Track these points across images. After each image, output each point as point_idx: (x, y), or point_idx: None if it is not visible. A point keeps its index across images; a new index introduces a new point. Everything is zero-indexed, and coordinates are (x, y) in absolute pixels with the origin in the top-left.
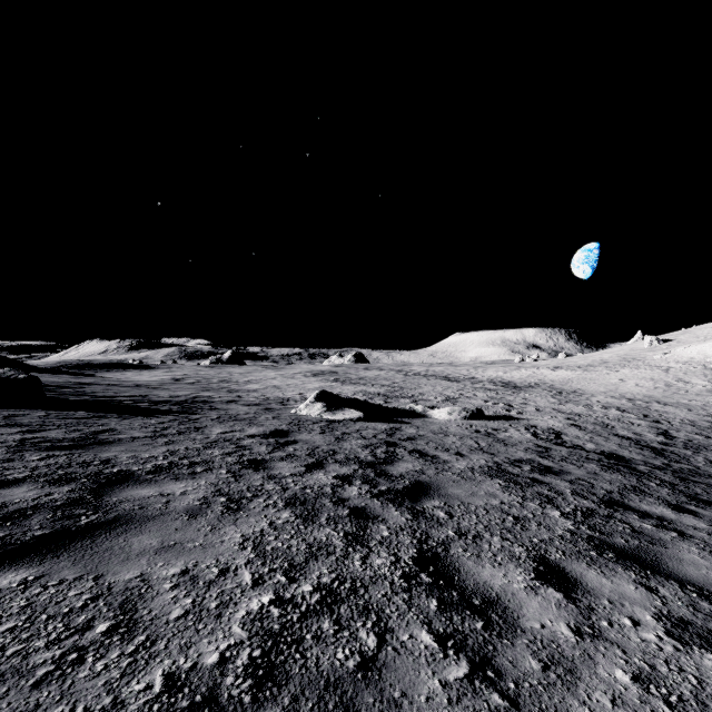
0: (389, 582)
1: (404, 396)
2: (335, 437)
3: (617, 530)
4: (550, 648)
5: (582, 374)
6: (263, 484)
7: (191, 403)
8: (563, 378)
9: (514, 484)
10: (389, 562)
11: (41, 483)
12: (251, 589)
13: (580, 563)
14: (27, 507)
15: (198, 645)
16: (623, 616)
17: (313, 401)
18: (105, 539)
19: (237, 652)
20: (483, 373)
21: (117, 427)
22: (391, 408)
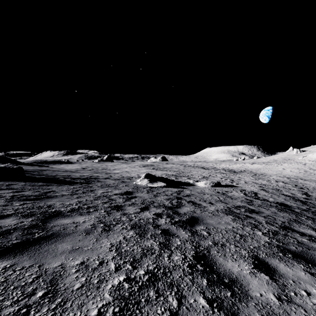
0: (182, 269)
1: (184, 176)
2: (153, 195)
3: (290, 242)
4: (266, 308)
5: (265, 166)
6: (120, 217)
7: (89, 179)
8: (256, 168)
9: (238, 218)
10: (181, 258)
11: (19, 216)
12: (114, 272)
13: (275, 259)
14: (11, 229)
15: (87, 305)
16: (301, 290)
17: (143, 178)
18: (45, 245)
19: (107, 309)
20: (219, 165)
21: (55, 190)
22: (178, 181)
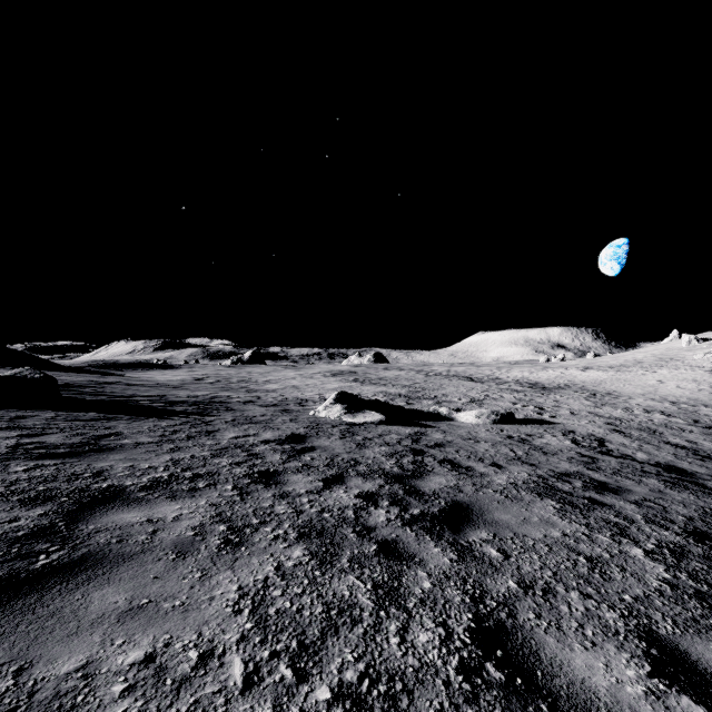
0: (443, 681)
1: (426, 397)
2: (356, 443)
3: None
4: None
5: (615, 375)
6: (273, 505)
7: (208, 403)
8: (595, 379)
9: (571, 506)
10: (438, 638)
11: (12, 503)
12: (241, 695)
13: (705, 642)
14: None
15: None
16: None
17: (332, 402)
18: (57, 593)
19: None
20: (507, 373)
21: (124, 431)
22: (413, 410)
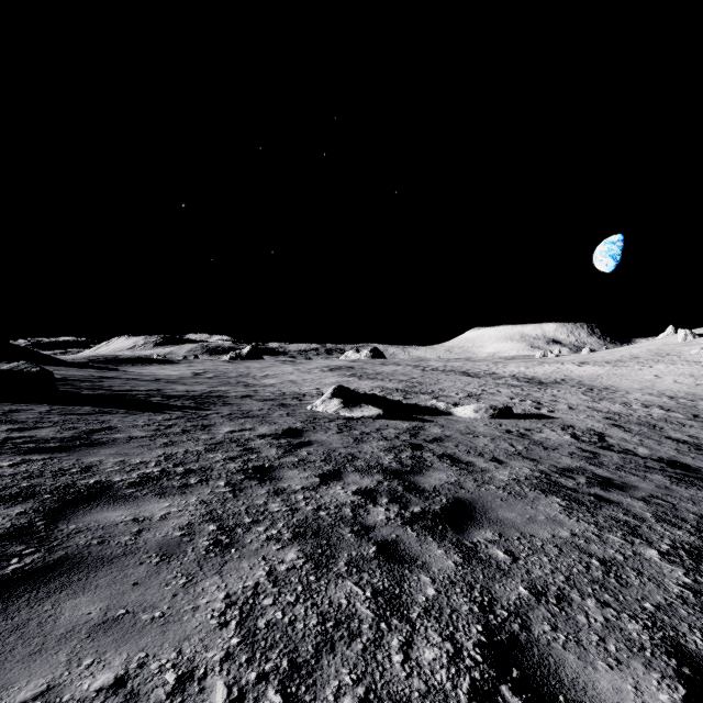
0: None
1: (423, 392)
2: (353, 438)
3: None
4: None
5: (611, 370)
6: (266, 503)
7: (205, 398)
8: (591, 374)
9: (577, 504)
10: (446, 656)
11: None
12: None
13: None
14: None
15: None
16: None
17: (329, 396)
18: (25, 603)
19: None
20: (504, 368)
21: (118, 425)
22: (411, 405)
